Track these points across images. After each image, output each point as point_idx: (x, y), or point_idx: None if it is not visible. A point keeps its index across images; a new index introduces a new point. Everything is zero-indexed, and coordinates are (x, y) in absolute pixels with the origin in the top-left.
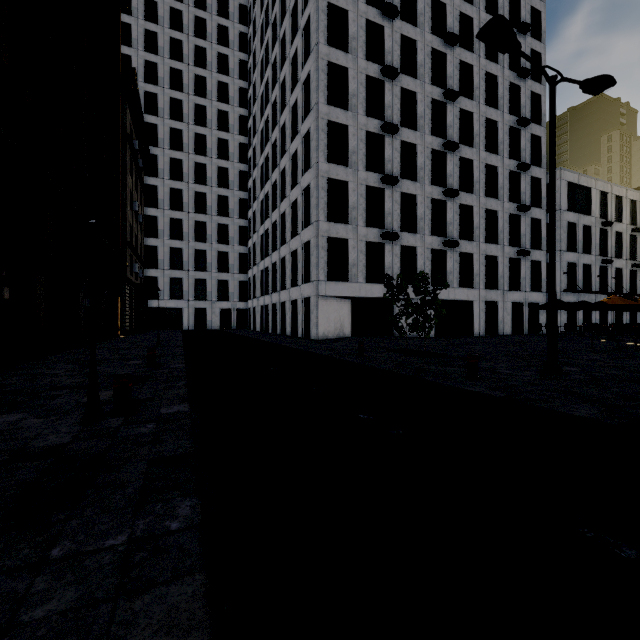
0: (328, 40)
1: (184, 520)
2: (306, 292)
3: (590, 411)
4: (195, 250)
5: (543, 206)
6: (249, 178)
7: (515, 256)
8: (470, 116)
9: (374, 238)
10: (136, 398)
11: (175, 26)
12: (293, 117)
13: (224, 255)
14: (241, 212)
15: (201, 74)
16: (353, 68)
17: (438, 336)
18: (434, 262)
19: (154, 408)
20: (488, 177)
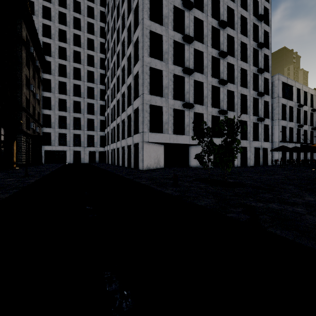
0: None
1: None
2: (136, 140)
3: None
4: (74, 117)
5: (270, 94)
6: (105, 77)
7: (256, 121)
8: (232, 39)
9: (178, 107)
10: None
11: None
12: (129, 34)
13: (91, 121)
14: (101, 97)
15: (77, 16)
16: None
17: (215, 167)
18: (213, 123)
19: None
20: (242, 76)
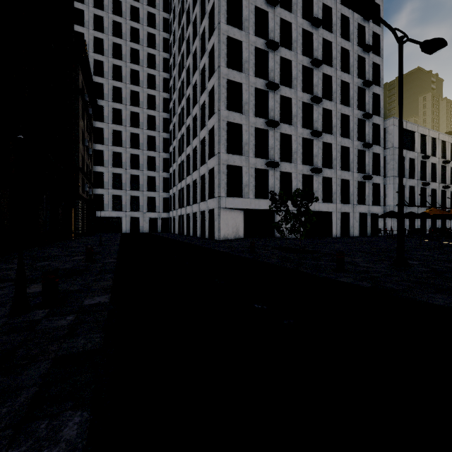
0: (227, 20)
1: (65, 448)
2: (211, 205)
3: (446, 300)
4: (131, 175)
5: (381, 144)
6: (170, 123)
7: (361, 180)
8: (330, 79)
9: (261, 166)
10: (67, 290)
11: (116, 12)
12: (202, 78)
13: (152, 179)
14: (164, 148)
15: (135, 47)
16: (246, 41)
17: (307, 237)
18: (304, 184)
19: (79, 299)
20: (342, 123)
